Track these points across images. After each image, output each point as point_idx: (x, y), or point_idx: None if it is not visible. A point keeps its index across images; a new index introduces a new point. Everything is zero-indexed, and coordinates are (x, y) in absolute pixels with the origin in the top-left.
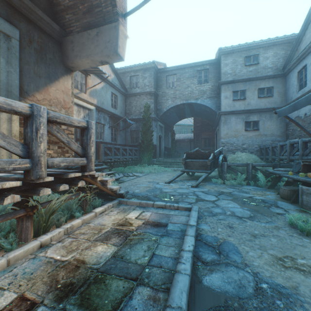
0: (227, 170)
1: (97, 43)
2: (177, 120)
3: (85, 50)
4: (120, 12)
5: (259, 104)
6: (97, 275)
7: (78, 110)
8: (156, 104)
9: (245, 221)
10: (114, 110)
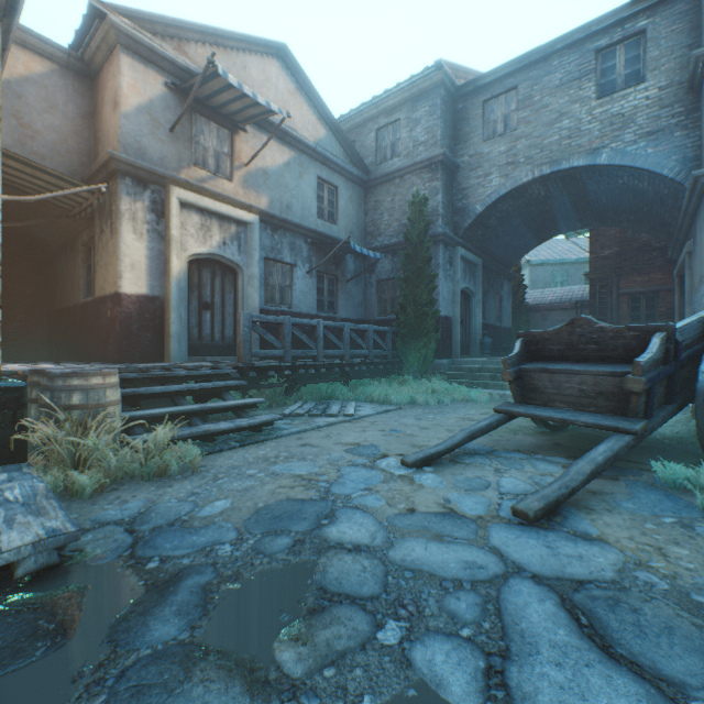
0: None
1: None
2: (530, 244)
3: None
4: None
5: None
6: None
7: (205, 225)
8: (452, 196)
9: None
10: (326, 225)
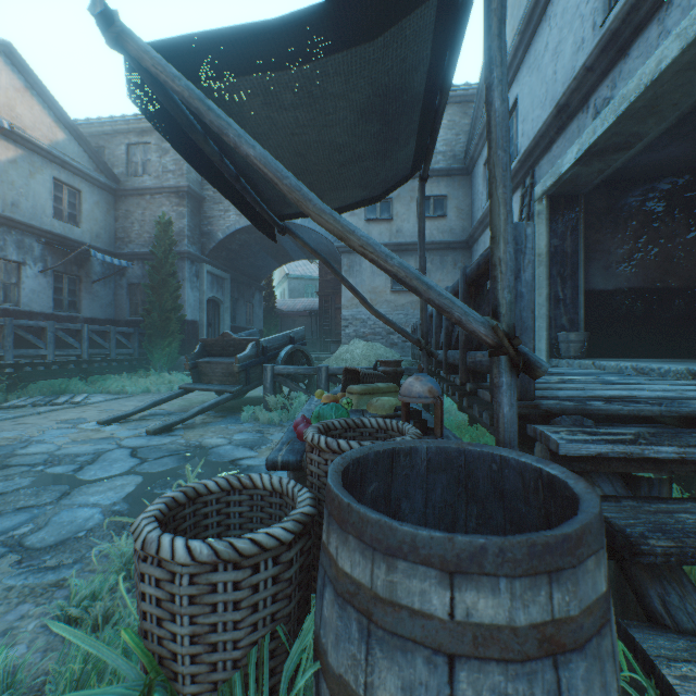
0: (273, 384)
1: None
2: (273, 265)
3: None
4: None
5: None
6: None
7: None
8: (200, 221)
9: None
10: (67, 226)
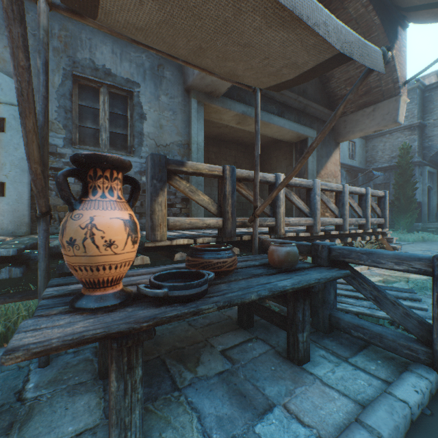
0: None
1: (373, 118)
2: None
3: (358, 125)
4: (400, 84)
5: None
6: (424, 281)
7: None
8: (421, 140)
9: None
10: (351, 161)
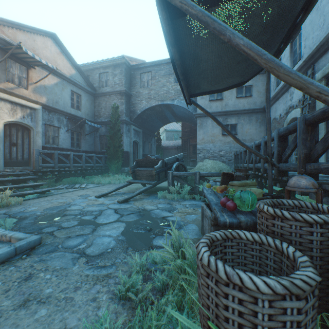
0: (172, 180)
1: None
2: (161, 125)
3: None
4: None
5: (237, 105)
6: None
7: (13, 109)
8: (130, 106)
9: (73, 264)
10: (76, 111)
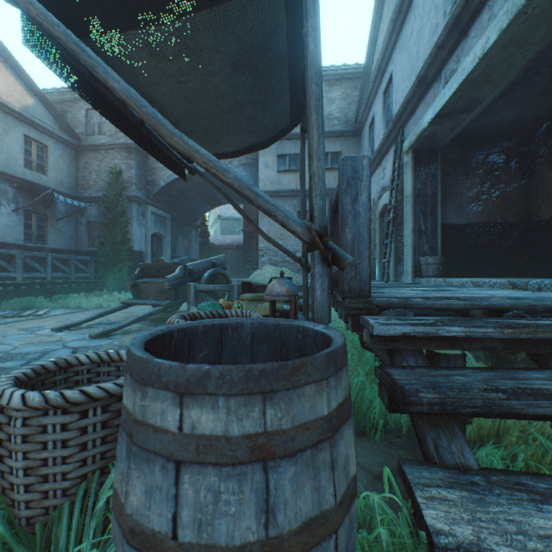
0: (195, 299)
1: None
2: (207, 208)
3: None
4: None
5: None
6: None
7: None
8: (146, 171)
9: None
10: (35, 174)
